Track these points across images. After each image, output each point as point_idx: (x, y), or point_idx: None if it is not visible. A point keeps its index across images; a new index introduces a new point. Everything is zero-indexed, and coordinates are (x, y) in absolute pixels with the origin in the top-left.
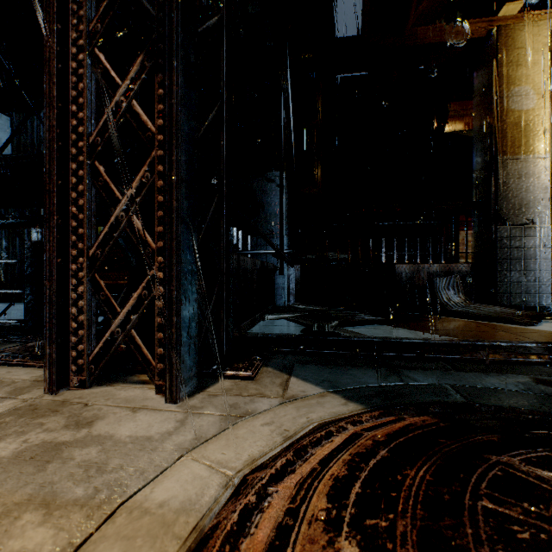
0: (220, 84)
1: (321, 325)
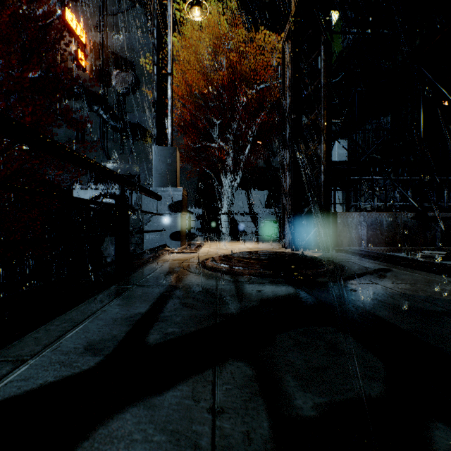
0: (320, 159)
1: (407, 252)
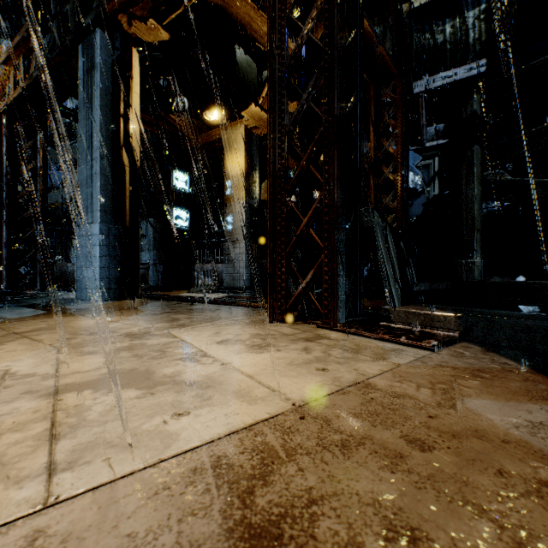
0: (38, 222)
1: None
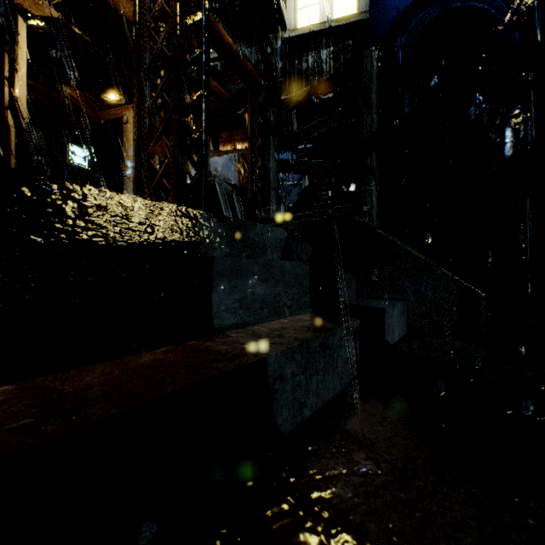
0: None
1: None
